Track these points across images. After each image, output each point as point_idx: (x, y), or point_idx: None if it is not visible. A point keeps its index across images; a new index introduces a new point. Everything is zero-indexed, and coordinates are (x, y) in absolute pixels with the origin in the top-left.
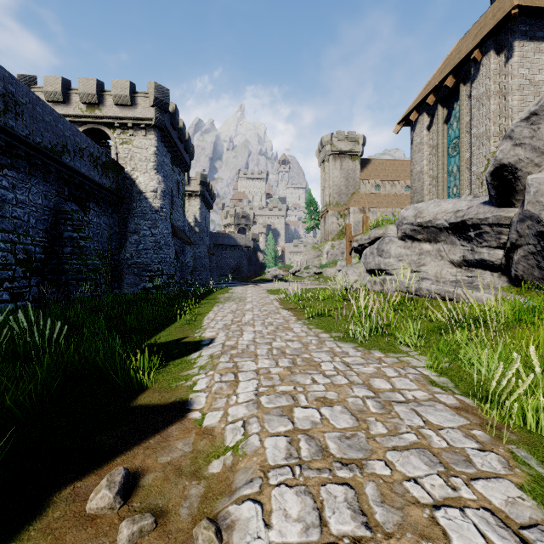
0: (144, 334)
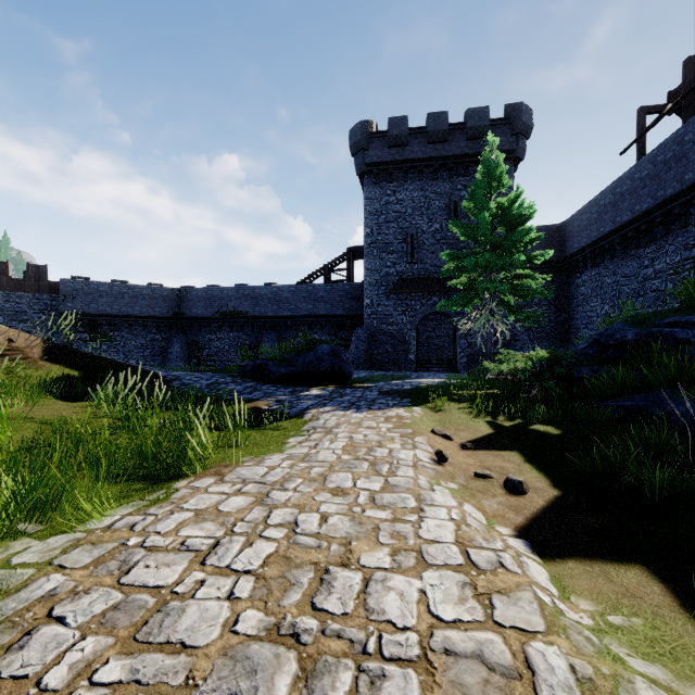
0: None
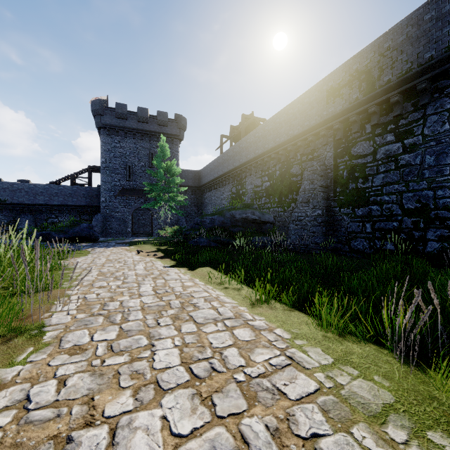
0: (228, 270)
